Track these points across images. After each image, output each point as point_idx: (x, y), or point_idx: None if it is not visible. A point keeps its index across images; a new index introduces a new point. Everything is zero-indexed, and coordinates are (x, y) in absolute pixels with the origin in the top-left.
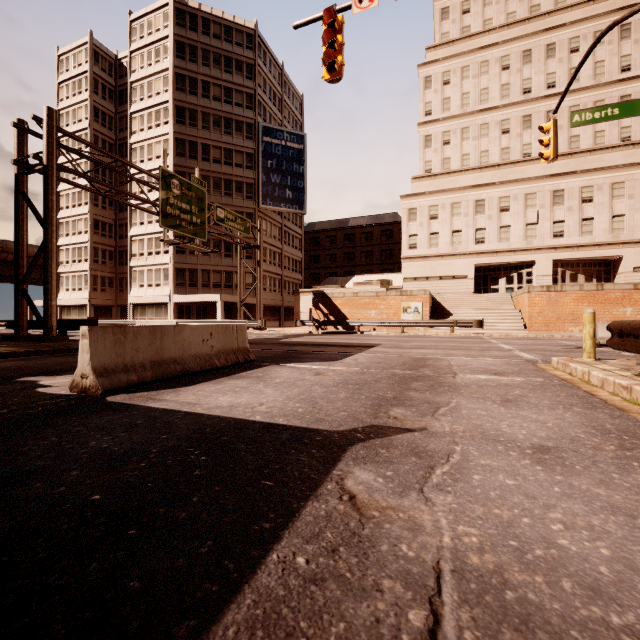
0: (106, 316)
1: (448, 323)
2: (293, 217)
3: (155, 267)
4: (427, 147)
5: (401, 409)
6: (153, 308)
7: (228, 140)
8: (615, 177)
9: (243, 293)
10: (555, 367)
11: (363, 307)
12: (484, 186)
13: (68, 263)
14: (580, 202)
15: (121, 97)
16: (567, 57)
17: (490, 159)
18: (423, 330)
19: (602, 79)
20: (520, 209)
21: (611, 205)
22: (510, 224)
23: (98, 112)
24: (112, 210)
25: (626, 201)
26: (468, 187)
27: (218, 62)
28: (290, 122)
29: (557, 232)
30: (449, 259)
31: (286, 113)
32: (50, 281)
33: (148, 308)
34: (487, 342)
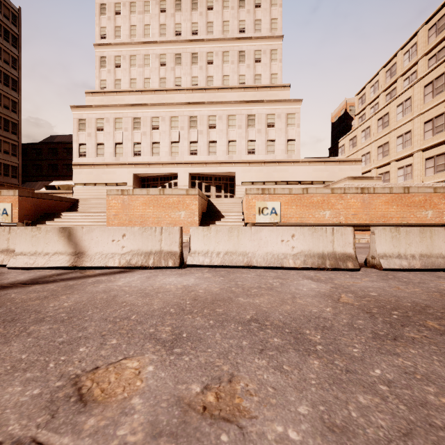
0: None
1: None
2: (0, 122)
3: None
4: (102, 67)
5: None
6: None
7: None
8: (230, 110)
9: None
10: None
11: None
12: (139, 106)
13: None
14: (208, 127)
15: None
16: (205, 12)
17: (152, 85)
18: None
19: (228, 35)
20: (167, 129)
21: (228, 132)
22: (159, 141)
23: None
24: None
25: (237, 130)
26: (127, 105)
27: None
28: None
29: (193, 150)
30: (113, 168)
31: None
32: None
33: None
34: None
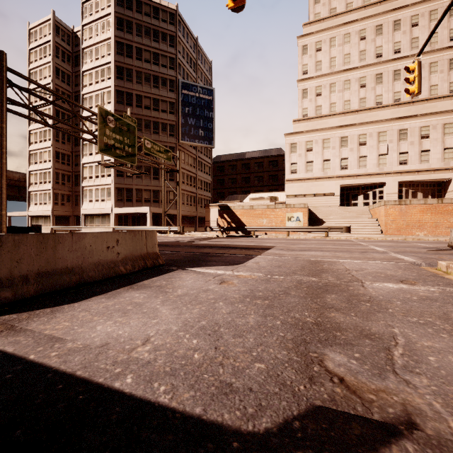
0: (65, 223)
1: (323, 229)
2: (205, 151)
3: (101, 187)
4: (304, 98)
5: (339, 353)
6: (99, 217)
7: (156, 92)
8: (446, 119)
9: (167, 206)
10: (444, 271)
11: (257, 217)
12: (347, 126)
13: (36, 184)
14: (419, 138)
15: (76, 60)
16: (409, 30)
17: (351, 106)
18: (303, 234)
19: (435, 46)
20: (374, 143)
21: (443, 140)
22: (367, 155)
23: (59, 71)
24: (70, 145)
25: None
26: (335, 127)
27: (148, 33)
28: (202, 80)
29: (402, 161)
30: (321, 181)
31: (199, 74)
32: (0, 194)
33: (95, 217)
34: (359, 244)
